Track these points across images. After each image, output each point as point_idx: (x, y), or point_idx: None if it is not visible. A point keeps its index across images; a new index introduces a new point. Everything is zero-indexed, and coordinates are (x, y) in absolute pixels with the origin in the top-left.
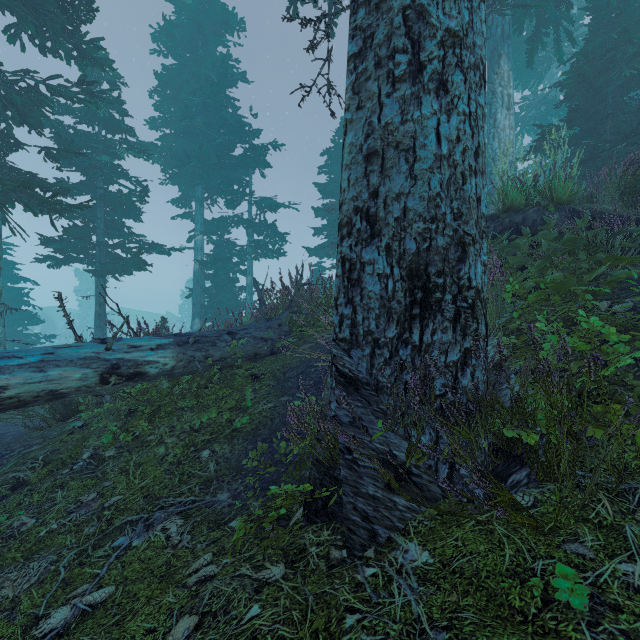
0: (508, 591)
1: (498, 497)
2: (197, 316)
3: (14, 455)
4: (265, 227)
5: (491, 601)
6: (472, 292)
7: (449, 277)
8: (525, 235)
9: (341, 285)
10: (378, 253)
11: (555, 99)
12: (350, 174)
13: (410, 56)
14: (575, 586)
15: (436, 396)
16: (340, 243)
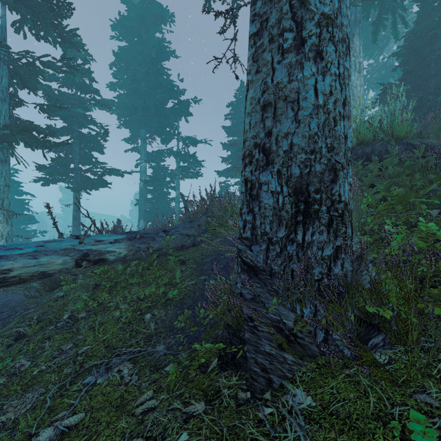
0: (374, 431)
1: (364, 358)
2: (142, 218)
3: (17, 315)
4: (188, 157)
5: (361, 438)
6: (342, 205)
7: (324, 194)
8: (375, 162)
9: (244, 199)
10: (271, 176)
11: (392, 65)
12: (251, 119)
13: (295, 34)
14: (426, 429)
15: (315, 280)
16: (244, 169)
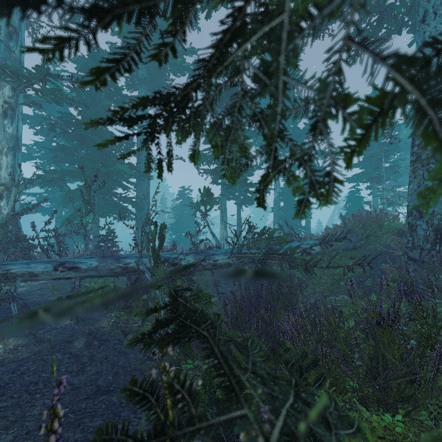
0: None
1: None
2: (276, 223)
3: None
4: (317, 168)
5: None
6: None
7: None
8: None
9: (408, 231)
10: (423, 222)
11: None
12: (411, 197)
13: (435, 165)
14: None
15: None
16: (407, 218)
